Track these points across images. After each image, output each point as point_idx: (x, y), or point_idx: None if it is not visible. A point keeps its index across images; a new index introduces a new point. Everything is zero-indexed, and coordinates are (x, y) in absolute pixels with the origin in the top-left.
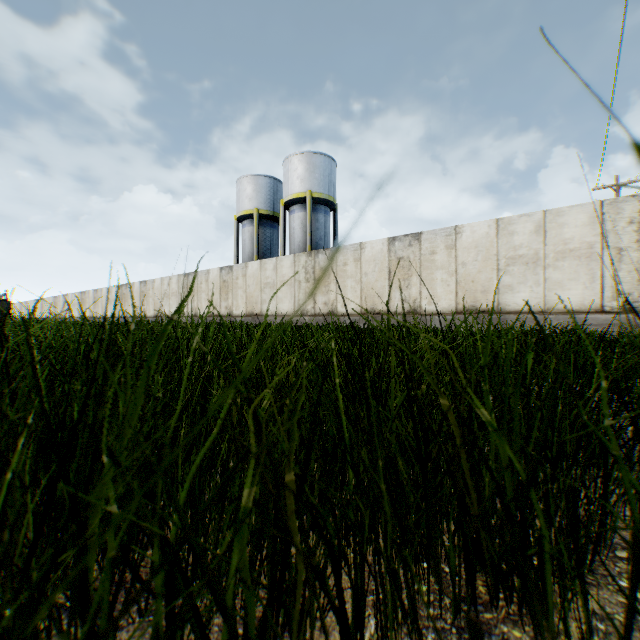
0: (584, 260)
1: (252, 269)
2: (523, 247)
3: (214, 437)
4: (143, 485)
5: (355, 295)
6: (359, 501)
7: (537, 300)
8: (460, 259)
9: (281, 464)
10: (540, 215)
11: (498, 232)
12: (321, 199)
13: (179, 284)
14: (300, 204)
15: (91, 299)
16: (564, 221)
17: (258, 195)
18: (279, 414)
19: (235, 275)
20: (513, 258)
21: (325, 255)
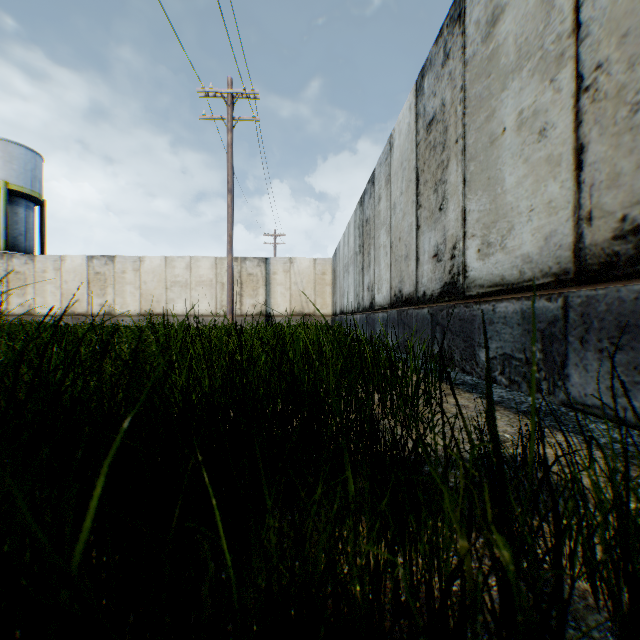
0: (209, 287)
1: None
2: (180, 276)
3: None
4: None
5: (56, 299)
6: None
7: (188, 308)
8: (143, 279)
9: None
10: (189, 259)
11: (167, 265)
12: (23, 193)
13: None
14: None
15: None
16: (200, 265)
17: None
18: None
19: None
20: (175, 282)
21: (22, 260)
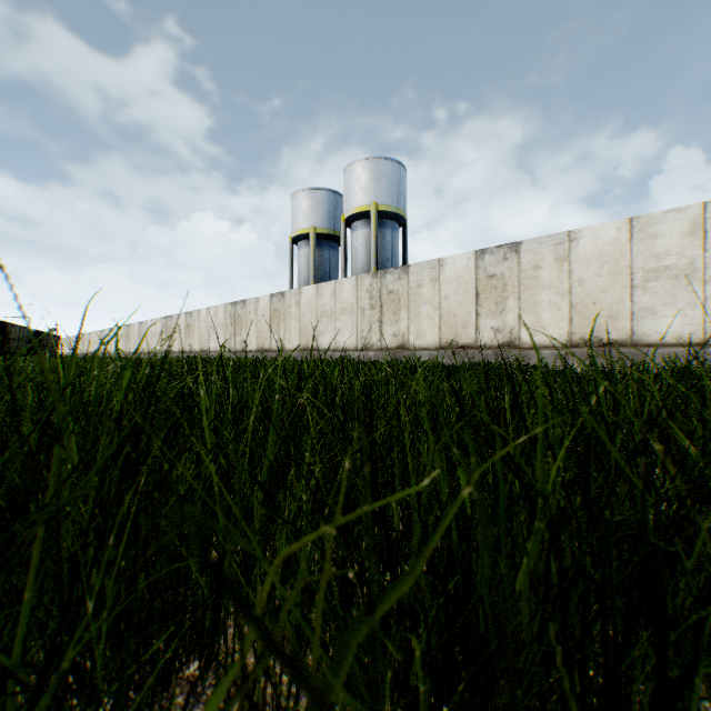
0: None
1: (307, 295)
2: (670, 255)
3: None
4: None
5: (432, 324)
6: None
7: (692, 327)
8: (575, 274)
9: None
10: (697, 209)
11: (632, 236)
12: (388, 212)
13: (226, 314)
14: (363, 219)
15: (136, 333)
16: None
17: (315, 211)
18: None
19: (287, 303)
20: (655, 270)
21: (394, 275)
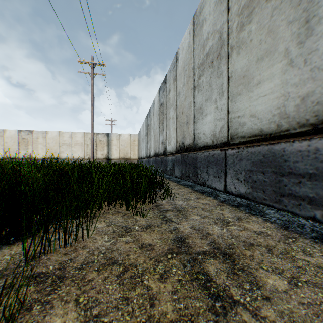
0: (81, 146)
1: None
2: (67, 141)
3: None
4: None
5: (1, 151)
6: None
7: (70, 156)
8: (48, 142)
9: None
10: (71, 133)
11: (60, 135)
12: None
13: None
14: None
15: None
16: (77, 136)
17: None
18: None
19: None
20: (64, 143)
21: None
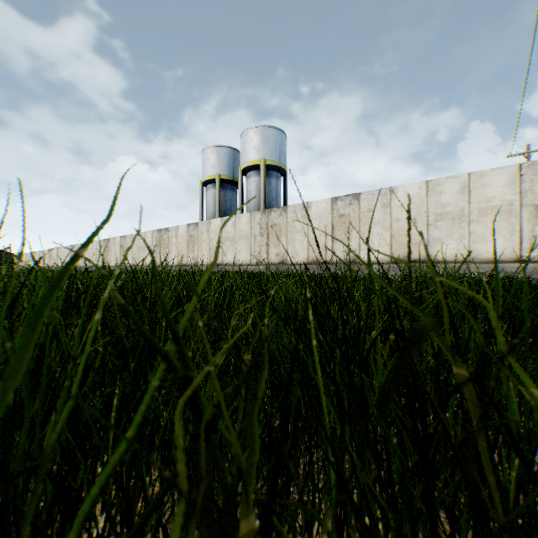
0: (504, 216)
1: (214, 225)
2: (450, 205)
3: (125, 444)
4: (54, 478)
5: (303, 247)
6: (355, 536)
7: (462, 251)
8: (394, 216)
9: (233, 492)
10: (465, 177)
11: (428, 192)
12: (273, 166)
13: (153, 238)
14: (255, 170)
15: None
16: (486, 182)
17: (220, 163)
18: (235, 372)
19: (200, 230)
20: (441, 214)
21: (277, 213)
